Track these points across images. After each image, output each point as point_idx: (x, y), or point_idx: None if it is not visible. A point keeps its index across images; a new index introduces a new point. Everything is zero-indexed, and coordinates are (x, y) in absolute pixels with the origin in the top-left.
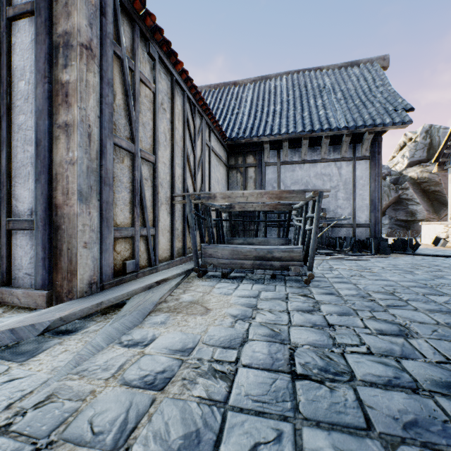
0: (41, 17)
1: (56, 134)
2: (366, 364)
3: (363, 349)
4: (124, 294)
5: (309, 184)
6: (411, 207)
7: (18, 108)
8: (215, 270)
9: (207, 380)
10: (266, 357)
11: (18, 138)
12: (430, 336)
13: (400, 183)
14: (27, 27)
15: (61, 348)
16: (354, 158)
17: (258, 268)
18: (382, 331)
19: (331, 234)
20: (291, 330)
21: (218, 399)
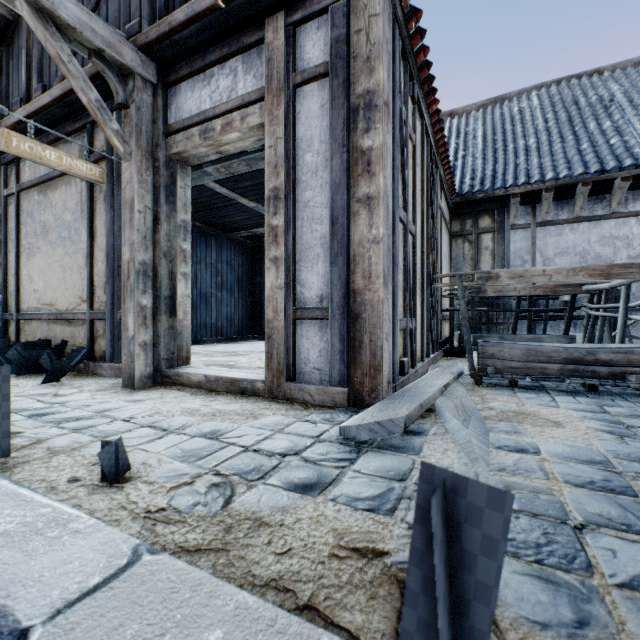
0: (337, 79)
1: (353, 209)
2: None
3: None
4: (430, 397)
5: (587, 253)
6: None
7: (304, 183)
8: (501, 375)
9: None
10: None
11: (304, 217)
12: None
13: None
14: (315, 92)
15: (436, 447)
16: None
17: (571, 376)
18: None
19: (630, 331)
20: None
21: None
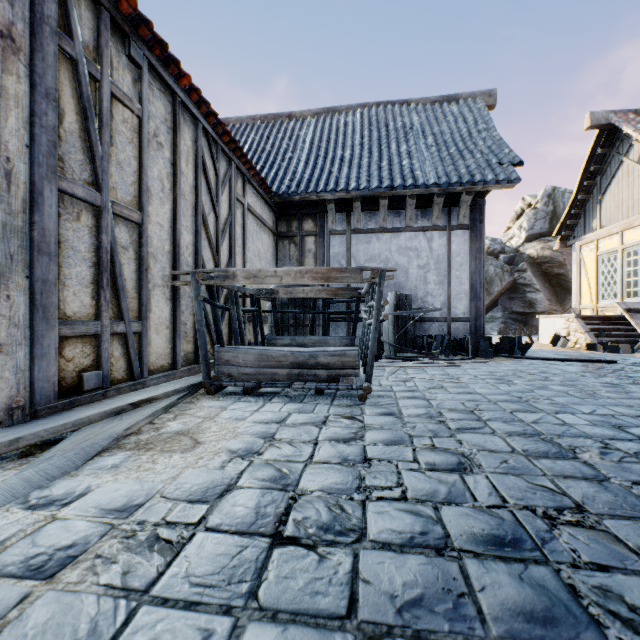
0: None
1: None
2: (390, 515)
3: (396, 494)
4: (67, 424)
5: (389, 261)
6: (529, 295)
7: None
8: (235, 383)
9: (135, 557)
10: (249, 513)
11: None
12: (495, 469)
13: (516, 263)
14: None
15: None
16: (449, 227)
17: (297, 380)
18: (435, 465)
19: (419, 331)
20: (306, 470)
21: (136, 587)
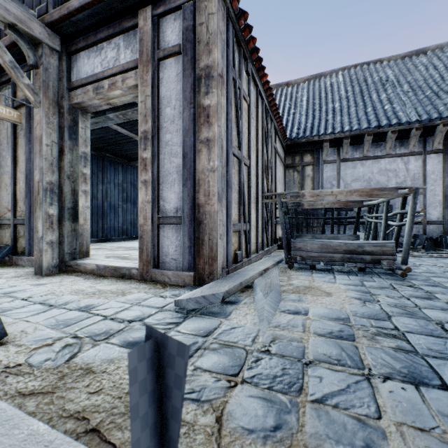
0: (187, 56)
1: (198, 148)
2: None
3: None
4: (250, 278)
5: (371, 180)
6: None
7: (165, 128)
8: (305, 262)
9: (385, 338)
10: (421, 328)
11: (165, 152)
12: None
13: None
14: (173, 64)
15: (241, 312)
16: (424, 152)
17: (348, 261)
18: None
19: None
20: (424, 311)
21: (408, 350)
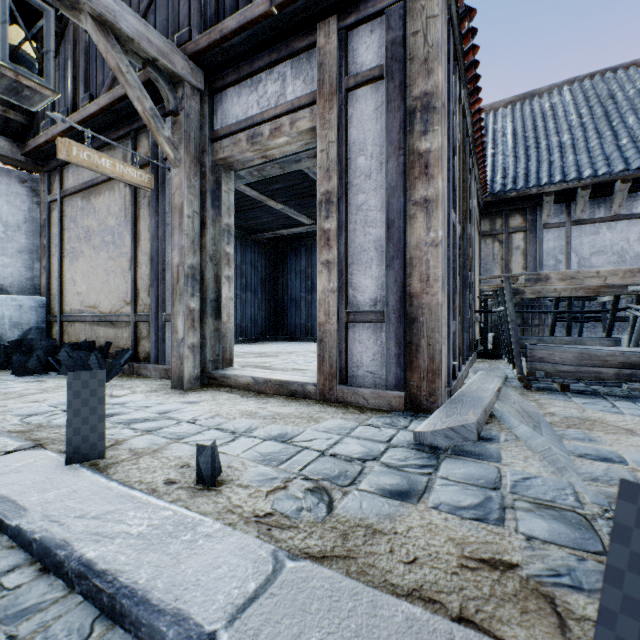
0: (393, 82)
1: (409, 212)
2: None
3: None
4: (490, 402)
5: (625, 253)
6: None
7: (357, 187)
8: (552, 380)
9: None
10: None
11: (357, 220)
12: None
13: None
14: (368, 95)
15: (514, 454)
16: None
17: (628, 380)
18: None
19: None
20: None
21: None
